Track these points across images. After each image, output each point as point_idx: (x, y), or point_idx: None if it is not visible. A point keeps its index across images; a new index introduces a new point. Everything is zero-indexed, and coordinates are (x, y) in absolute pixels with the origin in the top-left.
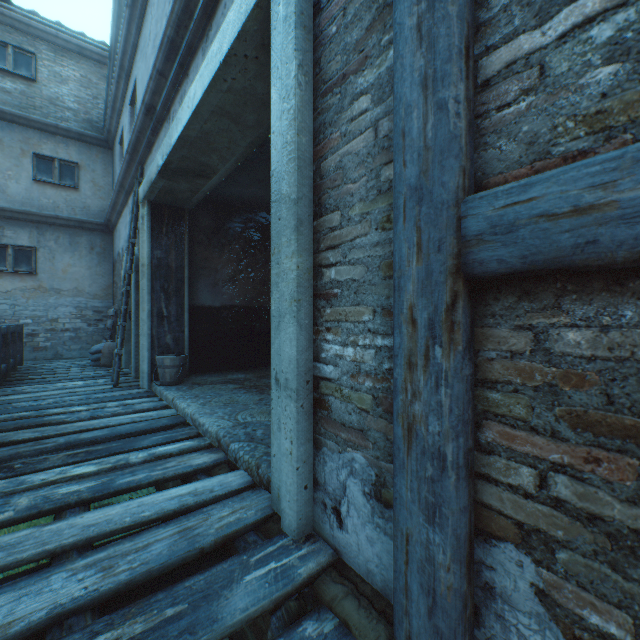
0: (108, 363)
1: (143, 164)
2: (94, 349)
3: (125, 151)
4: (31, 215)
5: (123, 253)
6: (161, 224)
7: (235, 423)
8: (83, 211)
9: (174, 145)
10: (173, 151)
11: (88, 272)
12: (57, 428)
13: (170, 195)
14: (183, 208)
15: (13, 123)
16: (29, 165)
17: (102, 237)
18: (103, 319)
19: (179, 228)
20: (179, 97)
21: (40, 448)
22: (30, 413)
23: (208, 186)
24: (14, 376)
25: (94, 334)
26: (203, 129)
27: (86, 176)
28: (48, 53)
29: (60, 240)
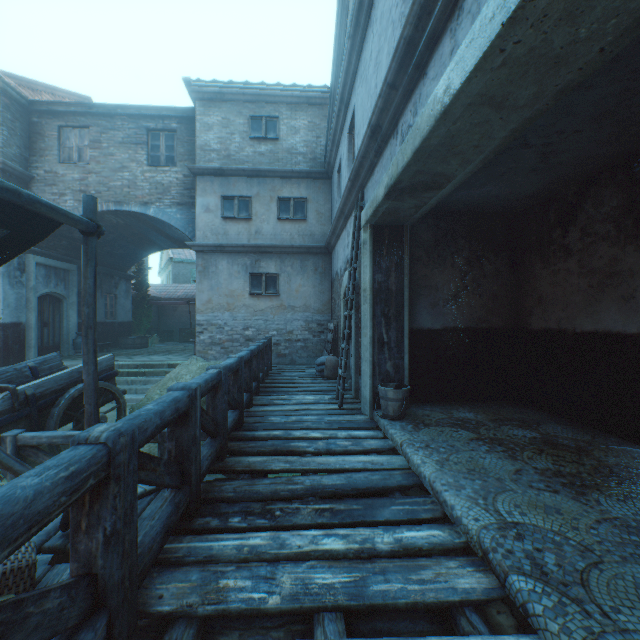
0: (329, 375)
1: (363, 188)
2: (319, 361)
3: (343, 178)
4: (276, 248)
5: (341, 273)
6: (381, 246)
7: (498, 520)
8: (309, 238)
9: (408, 162)
10: (405, 169)
11: (313, 290)
12: (301, 461)
13: (392, 215)
14: (402, 225)
15: (265, 177)
16: (274, 208)
17: (323, 259)
18: (323, 331)
19: (398, 248)
20: (410, 105)
21: (291, 489)
22: (280, 433)
23: (436, 198)
24: (267, 382)
25: (317, 344)
26: (448, 132)
27: (311, 207)
28: (286, 113)
29: (294, 265)
